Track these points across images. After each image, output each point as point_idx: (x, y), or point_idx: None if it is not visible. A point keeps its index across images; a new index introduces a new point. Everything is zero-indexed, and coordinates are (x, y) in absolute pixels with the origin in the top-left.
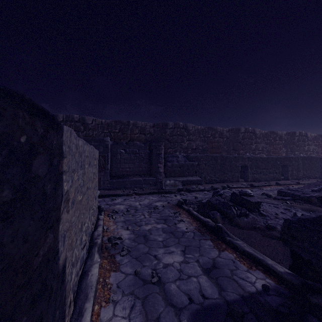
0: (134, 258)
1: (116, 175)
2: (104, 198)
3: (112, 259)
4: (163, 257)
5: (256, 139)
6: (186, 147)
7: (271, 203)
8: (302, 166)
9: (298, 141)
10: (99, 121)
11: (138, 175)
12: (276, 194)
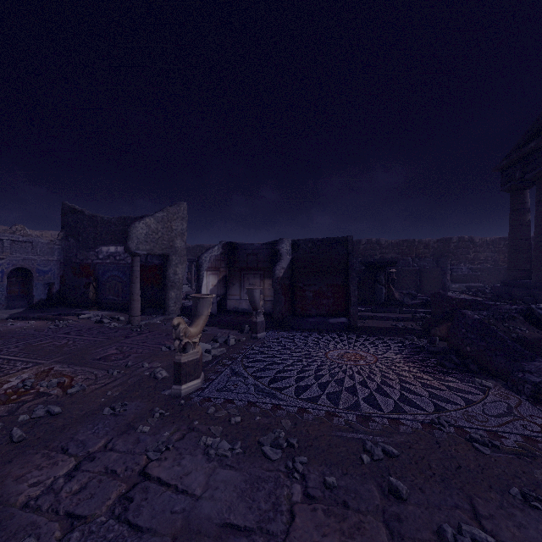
0: None
1: None
2: None
3: None
4: None
5: None
6: (472, 258)
7: None
8: None
9: None
10: (390, 241)
11: None
12: None
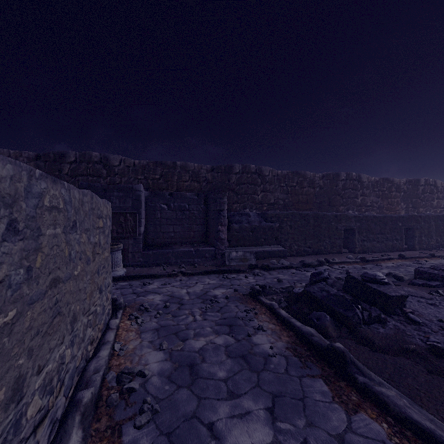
0: (164, 433)
1: (154, 243)
2: (131, 282)
3: (114, 438)
4: (229, 431)
5: (363, 190)
6: (261, 201)
7: (420, 296)
8: (434, 230)
9: (423, 193)
10: (130, 162)
11: (187, 243)
12: (409, 275)
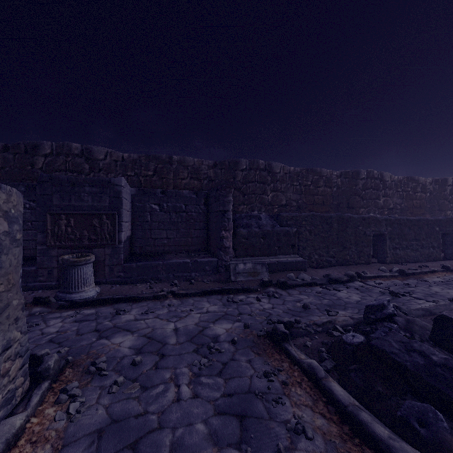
0: None
1: (143, 252)
2: (100, 309)
3: None
4: None
5: (386, 190)
6: (271, 202)
7: None
8: None
9: (451, 194)
10: (118, 155)
11: (184, 251)
12: None
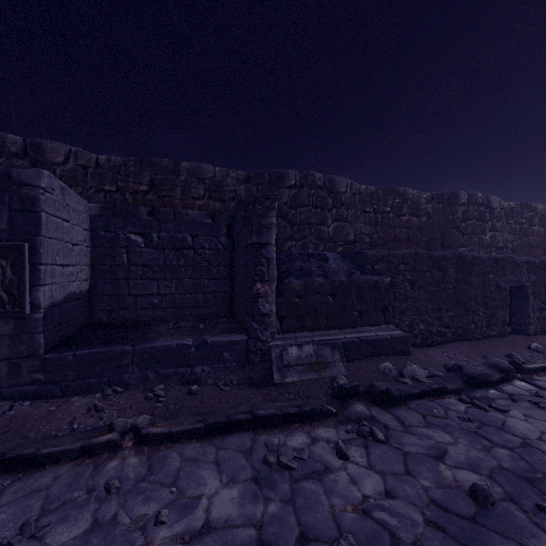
0: None
1: (114, 320)
2: None
3: None
4: None
5: (493, 221)
6: (333, 236)
7: None
8: None
9: None
10: (88, 158)
11: (191, 318)
12: None
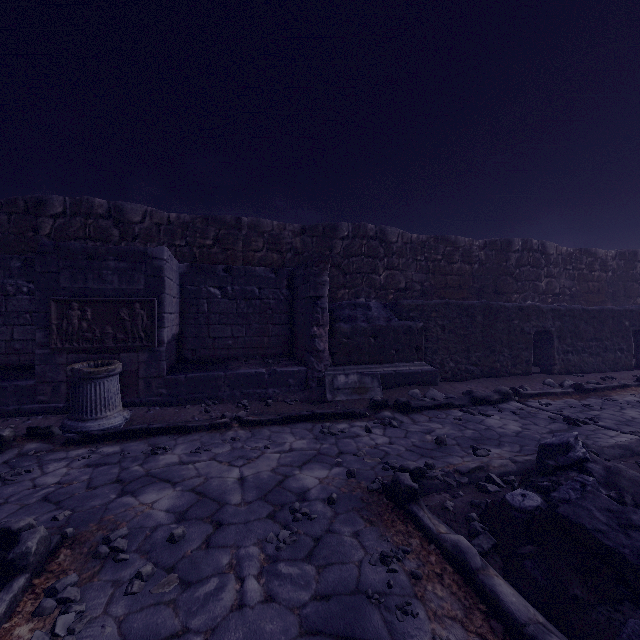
0: None
1: (197, 357)
2: (128, 445)
3: None
4: None
5: (549, 267)
6: (384, 284)
7: None
8: None
9: None
10: (161, 217)
11: (258, 357)
12: None
